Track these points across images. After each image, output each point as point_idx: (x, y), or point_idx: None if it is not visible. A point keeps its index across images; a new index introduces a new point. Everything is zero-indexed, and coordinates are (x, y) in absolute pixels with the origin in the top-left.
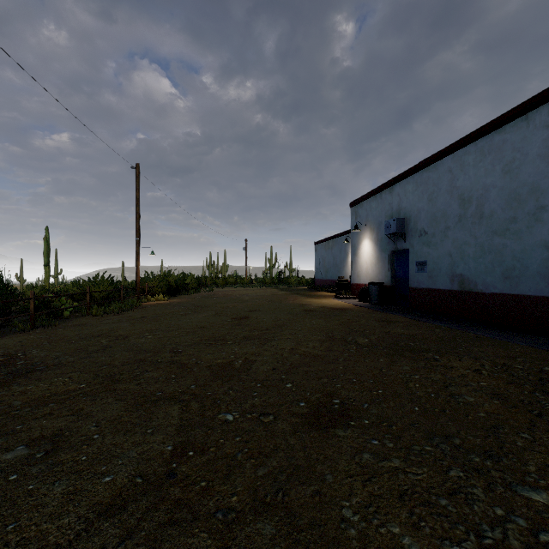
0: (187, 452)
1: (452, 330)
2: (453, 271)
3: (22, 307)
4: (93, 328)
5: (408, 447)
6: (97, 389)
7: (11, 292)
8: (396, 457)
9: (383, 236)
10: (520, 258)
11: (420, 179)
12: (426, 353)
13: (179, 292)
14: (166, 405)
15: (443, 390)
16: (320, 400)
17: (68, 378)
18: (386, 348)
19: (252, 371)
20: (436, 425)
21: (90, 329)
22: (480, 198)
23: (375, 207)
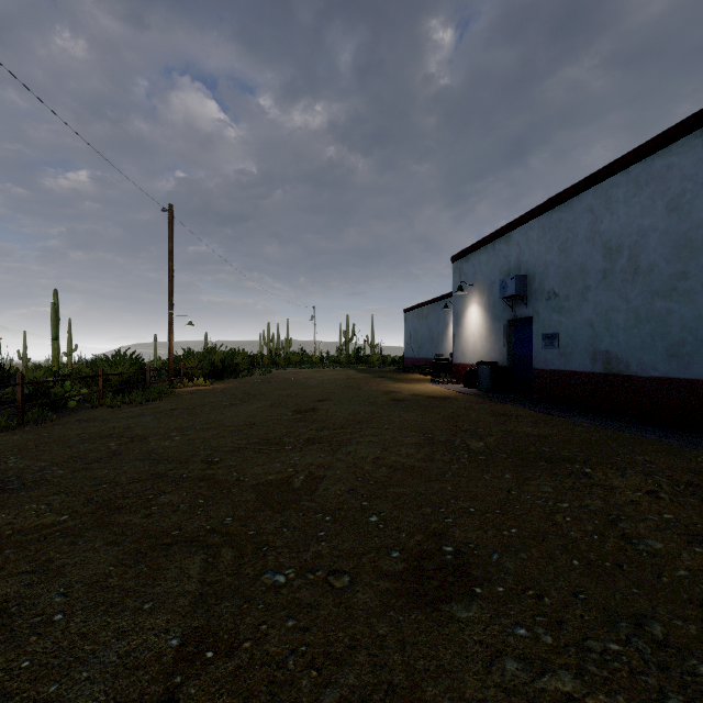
0: (203, 651)
1: (598, 429)
2: (595, 347)
3: (12, 395)
4: (104, 424)
5: (579, 643)
6: (84, 522)
7: (9, 375)
8: (563, 667)
9: (497, 300)
10: (692, 329)
11: (548, 223)
12: (571, 465)
13: (227, 375)
14: (183, 554)
15: (609, 528)
16: (422, 546)
17: (45, 505)
18: (511, 456)
19: (318, 494)
20: (614, 596)
21: (98, 427)
22: (634, 246)
23: (485, 261)
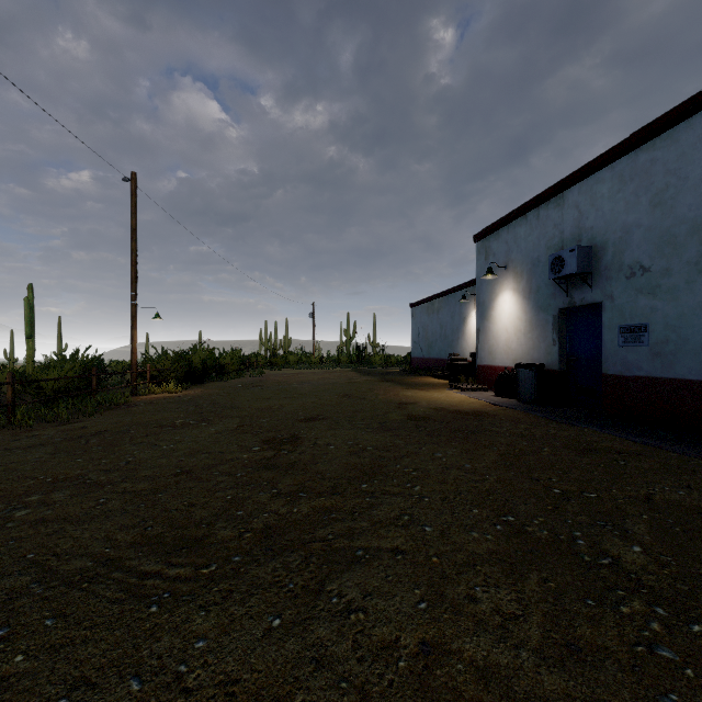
0: None
1: None
2: None
3: None
4: None
5: None
6: None
7: None
8: None
9: (543, 283)
10: None
11: (631, 168)
12: None
13: (211, 378)
14: None
15: None
16: None
17: None
18: None
19: None
20: None
21: None
22: None
23: (524, 235)
